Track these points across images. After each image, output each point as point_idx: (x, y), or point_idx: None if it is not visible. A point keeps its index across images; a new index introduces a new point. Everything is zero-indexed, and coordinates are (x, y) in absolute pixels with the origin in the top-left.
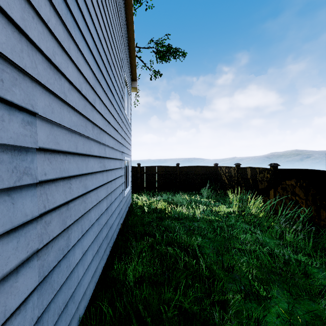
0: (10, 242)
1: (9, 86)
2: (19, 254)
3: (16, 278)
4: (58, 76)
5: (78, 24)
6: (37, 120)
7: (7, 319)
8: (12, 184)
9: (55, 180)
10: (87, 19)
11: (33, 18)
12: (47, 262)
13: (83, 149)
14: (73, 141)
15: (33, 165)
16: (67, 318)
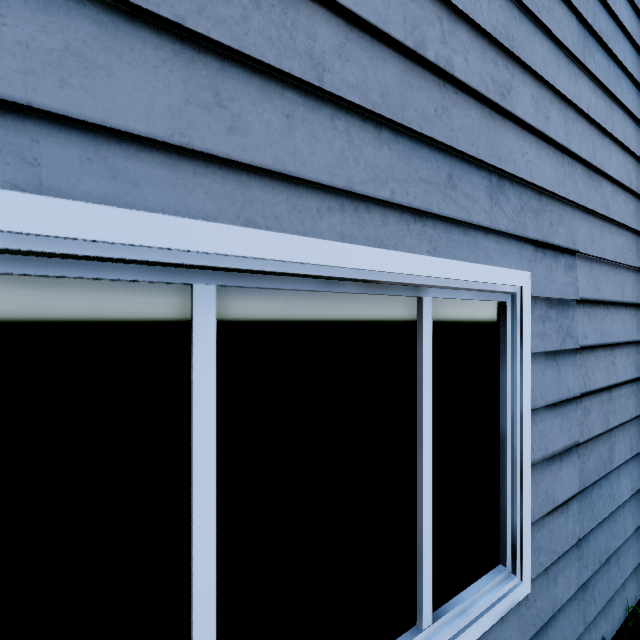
0: (555, 418)
1: (556, 227)
2: (563, 437)
3: (559, 465)
4: (597, 182)
5: (625, 67)
6: (576, 260)
7: (553, 509)
8: (558, 347)
9: (593, 348)
10: (639, 40)
11: (573, 121)
12: (586, 468)
13: (633, 294)
14: (617, 282)
15: (573, 324)
16: (609, 582)
